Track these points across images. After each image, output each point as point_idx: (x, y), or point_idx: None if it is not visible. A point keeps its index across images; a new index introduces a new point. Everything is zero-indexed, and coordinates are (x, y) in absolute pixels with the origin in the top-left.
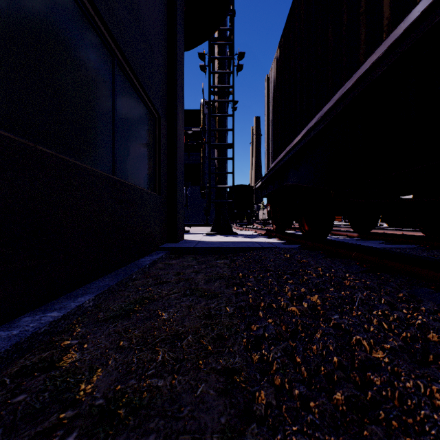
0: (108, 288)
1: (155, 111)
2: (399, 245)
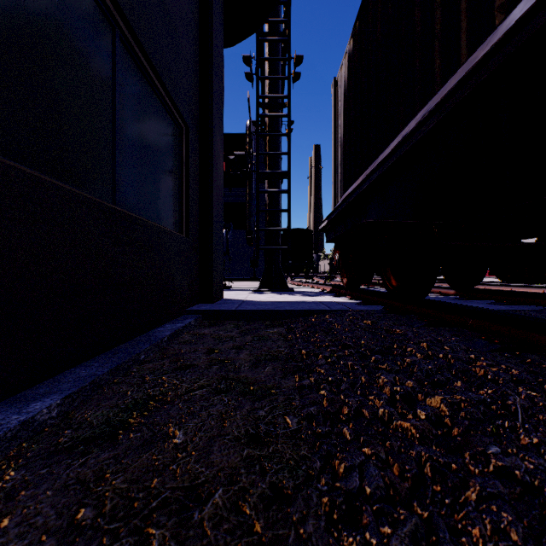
0: (93, 381)
1: (181, 120)
2: (517, 306)
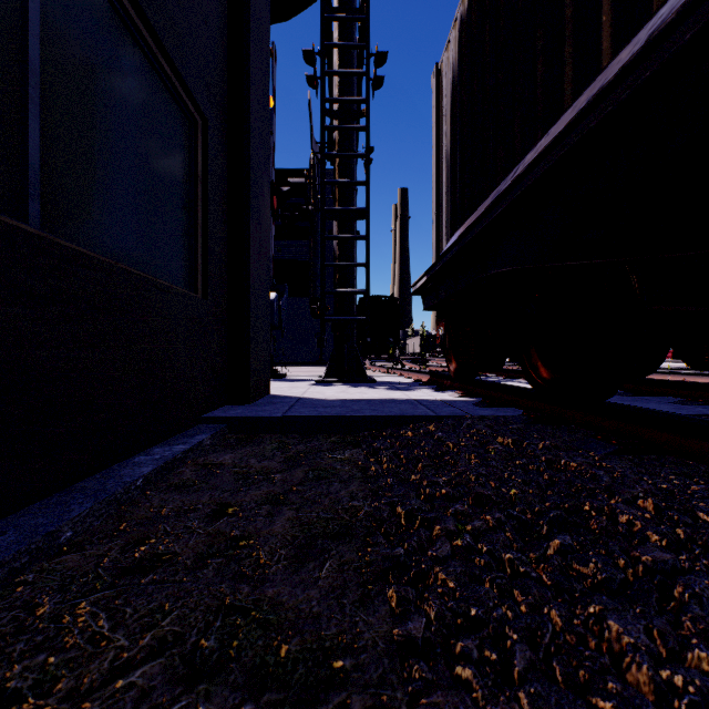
0: None
1: (193, 106)
2: None
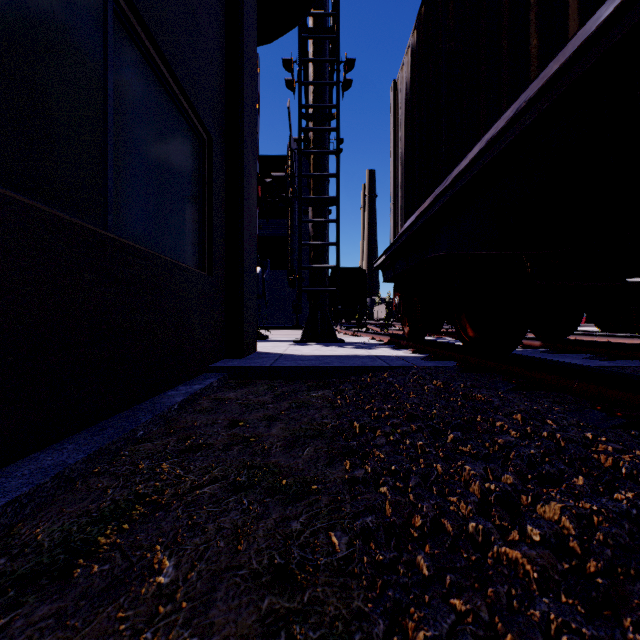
0: (57, 474)
1: (202, 128)
2: (622, 361)
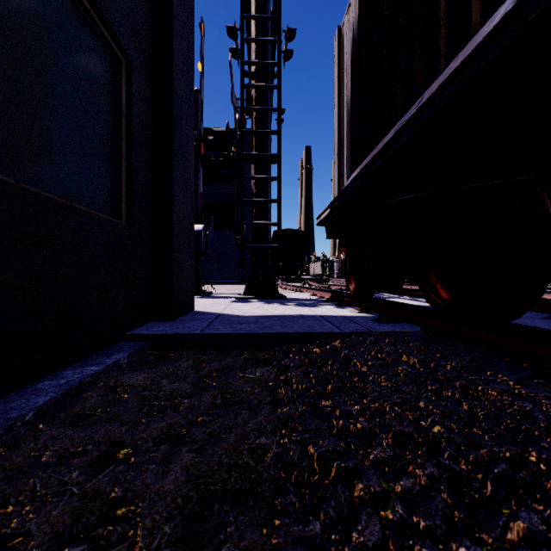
0: None
1: (116, 45)
2: None
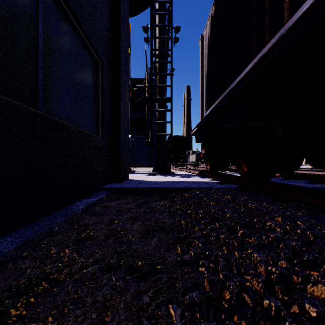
0: None
1: (97, 57)
2: None
